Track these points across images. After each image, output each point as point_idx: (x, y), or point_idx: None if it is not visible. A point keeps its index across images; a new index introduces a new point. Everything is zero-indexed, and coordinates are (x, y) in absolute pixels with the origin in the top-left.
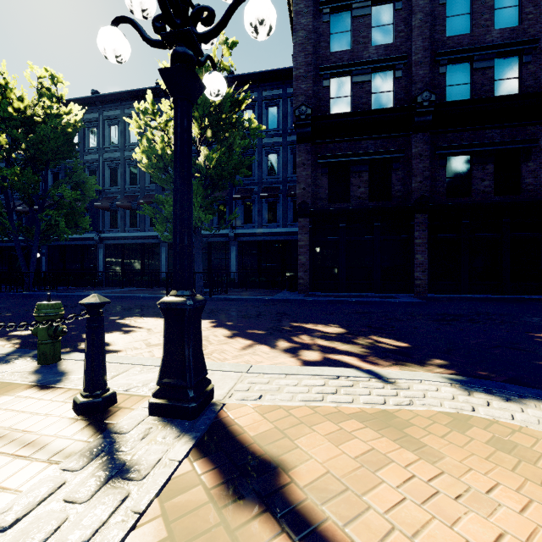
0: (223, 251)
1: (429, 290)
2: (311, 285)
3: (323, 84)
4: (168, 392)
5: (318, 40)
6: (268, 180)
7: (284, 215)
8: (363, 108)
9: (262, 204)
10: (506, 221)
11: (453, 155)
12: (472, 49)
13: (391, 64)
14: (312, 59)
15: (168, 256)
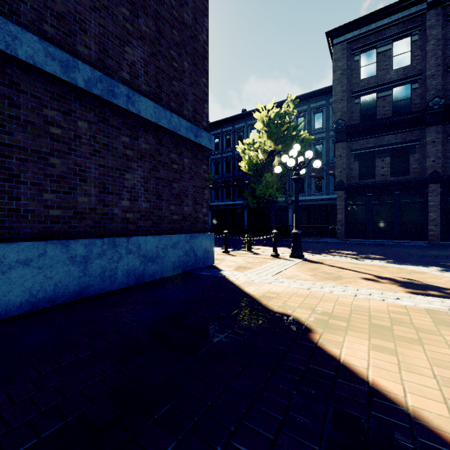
0: (284, 212)
1: (442, 238)
2: (345, 234)
3: (354, 102)
4: (294, 252)
5: (350, 73)
6: None
7: (327, 186)
8: (386, 114)
9: (310, 180)
10: None
11: None
12: None
13: (408, 81)
14: (346, 88)
15: (248, 215)
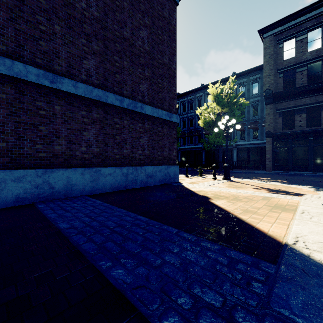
0: (230, 152)
1: None
2: (272, 168)
3: (279, 76)
4: (225, 177)
5: (276, 56)
6: (253, 118)
7: (262, 134)
8: (302, 83)
9: (249, 130)
10: None
11: None
12: None
13: (319, 59)
14: (273, 67)
15: (205, 155)
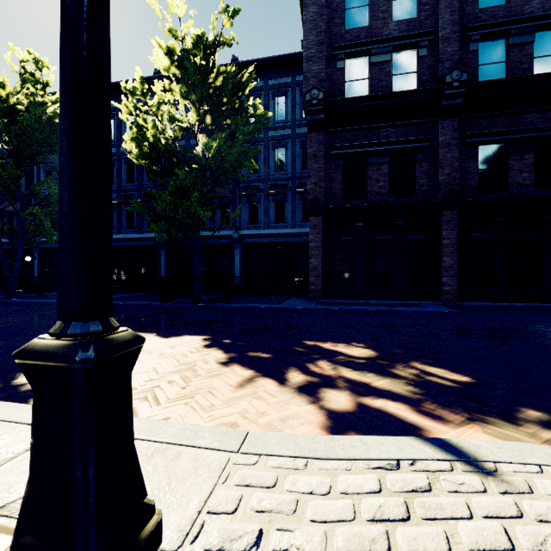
0: (227, 253)
1: (459, 297)
2: (323, 292)
3: (337, 65)
4: None
5: (331, 16)
6: (276, 177)
7: (293, 214)
8: (383, 92)
9: (268, 203)
10: (548, 218)
11: (486, 143)
12: (508, 22)
13: (415, 41)
14: (324, 37)
15: (167, 259)
